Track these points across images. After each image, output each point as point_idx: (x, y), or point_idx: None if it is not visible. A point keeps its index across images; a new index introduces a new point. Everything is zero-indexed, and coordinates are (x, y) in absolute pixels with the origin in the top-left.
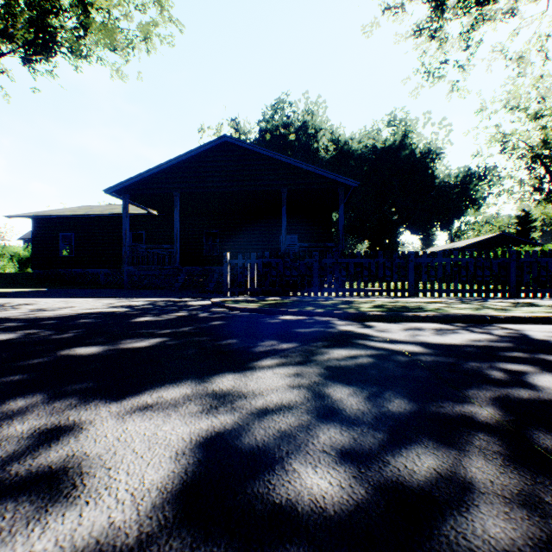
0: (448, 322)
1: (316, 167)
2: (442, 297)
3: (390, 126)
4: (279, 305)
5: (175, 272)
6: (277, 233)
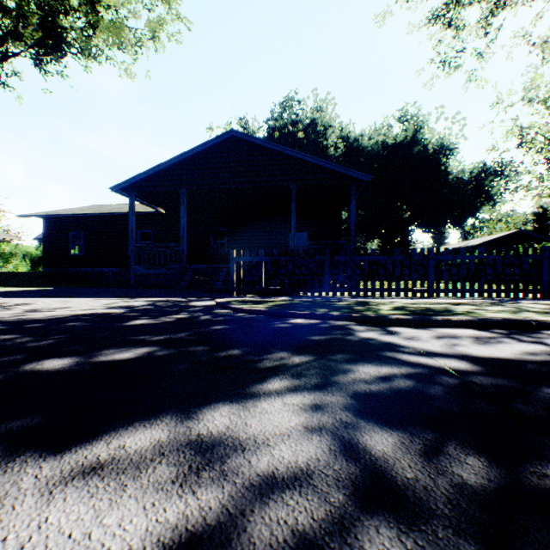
0: (485, 327)
1: (327, 161)
2: (466, 298)
3: (401, 121)
4: (288, 307)
5: (182, 271)
6: (285, 231)
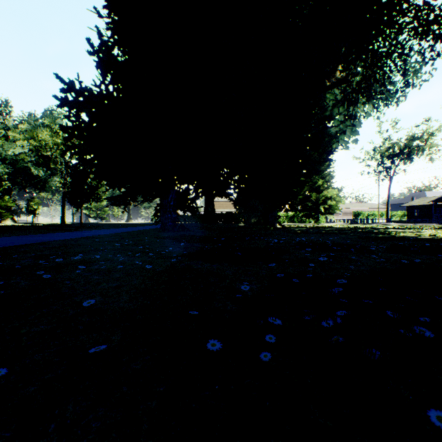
0: None
1: None
2: None
3: None
4: None
5: None
6: None
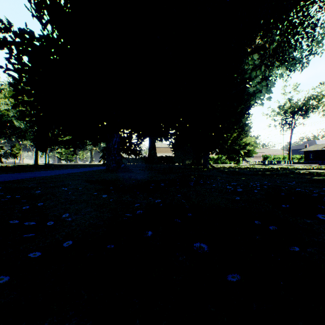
0: None
1: None
2: None
3: None
4: None
5: None
6: None
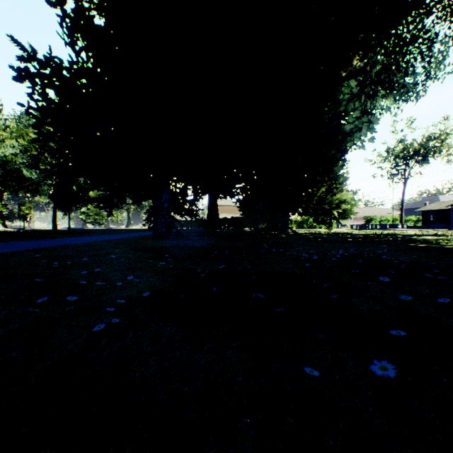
0: None
1: None
2: None
3: None
4: None
5: None
6: None
